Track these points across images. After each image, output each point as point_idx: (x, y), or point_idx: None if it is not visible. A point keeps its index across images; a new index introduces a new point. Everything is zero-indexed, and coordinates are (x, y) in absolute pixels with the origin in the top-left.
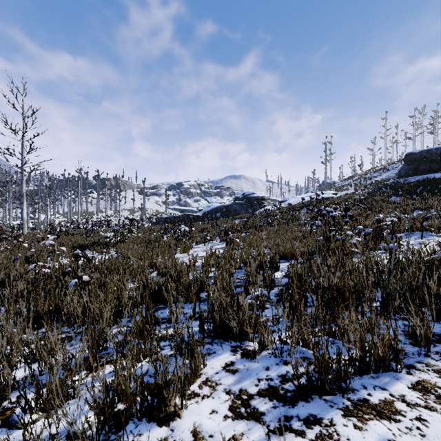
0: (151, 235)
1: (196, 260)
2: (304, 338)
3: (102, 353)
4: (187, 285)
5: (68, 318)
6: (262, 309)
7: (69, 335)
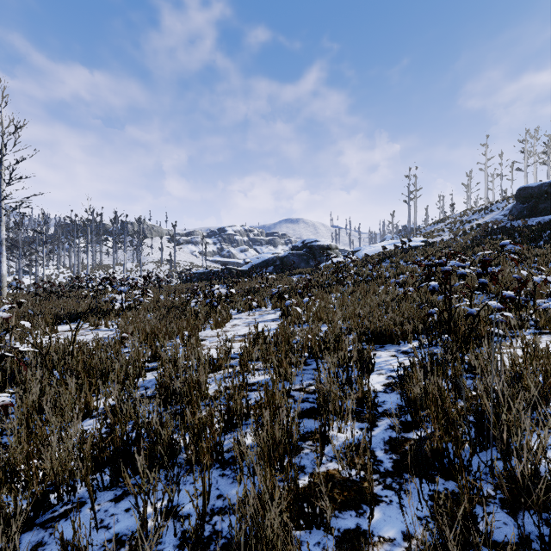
0: (177, 298)
1: (231, 348)
2: None
3: None
4: (198, 427)
5: None
6: (370, 512)
7: None
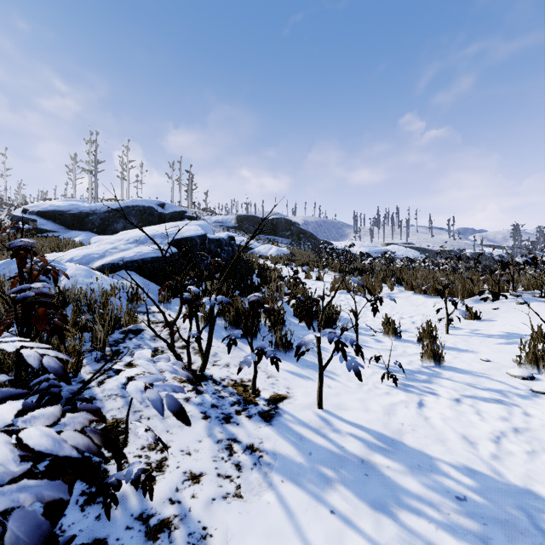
0: None
1: None
2: None
3: None
4: None
5: None
6: None
7: None
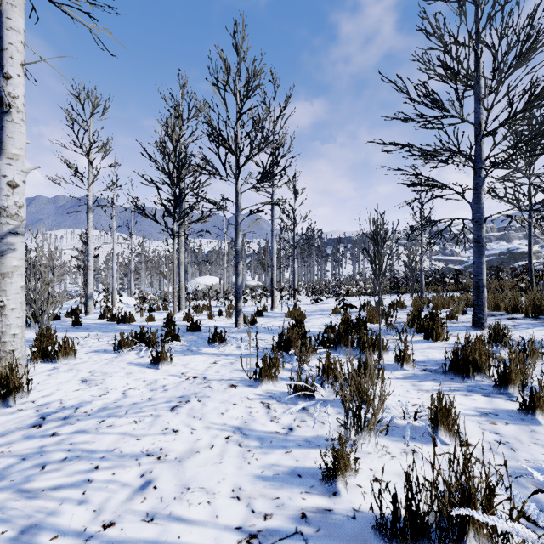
0: None
1: None
2: None
3: None
4: None
5: None
6: None
7: None
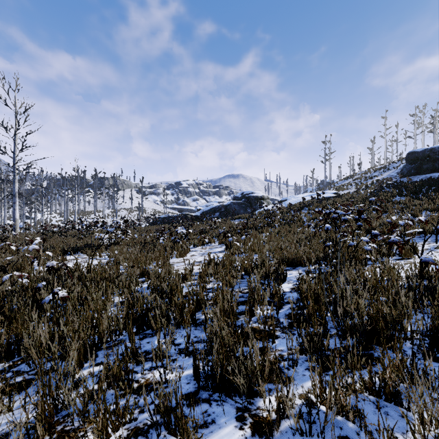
0: (148, 236)
1: (193, 268)
2: (340, 403)
3: (61, 413)
4: (181, 305)
5: (28, 354)
6: (272, 339)
7: (28, 377)
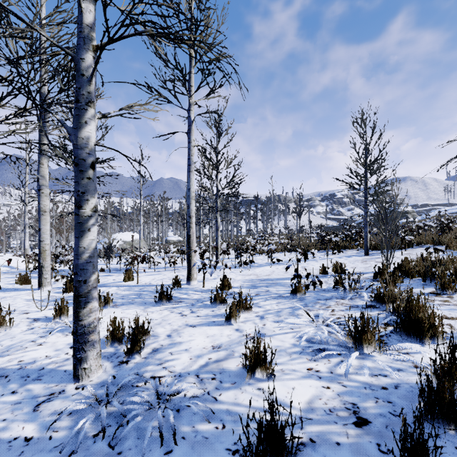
0: None
1: None
2: None
3: None
4: None
5: None
6: None
7: None
